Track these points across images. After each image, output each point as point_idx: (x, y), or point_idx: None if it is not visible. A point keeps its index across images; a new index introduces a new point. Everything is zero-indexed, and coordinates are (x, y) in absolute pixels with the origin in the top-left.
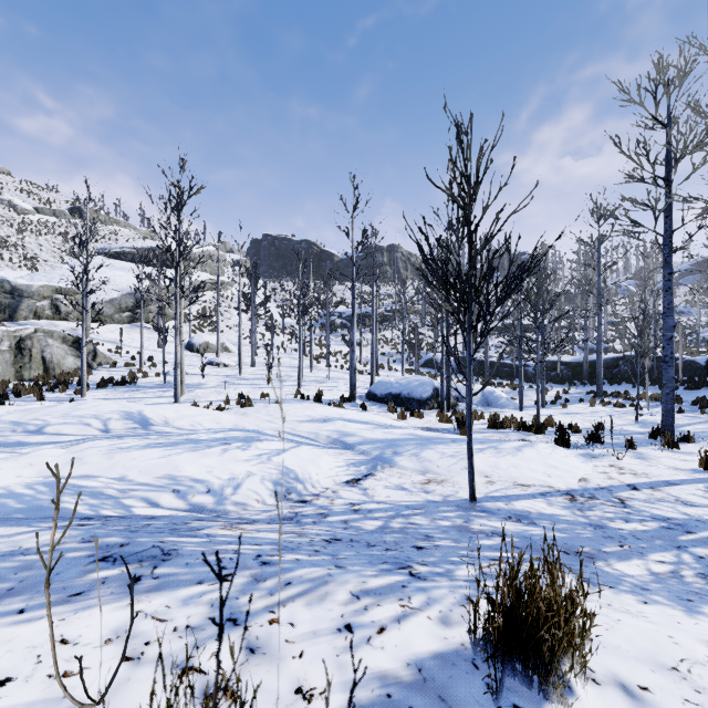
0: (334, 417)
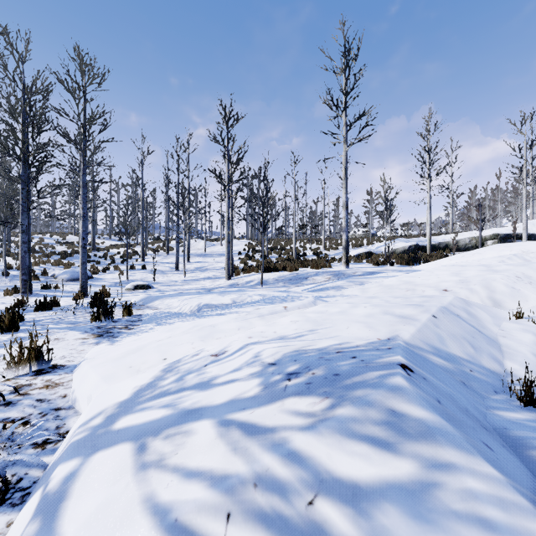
0: (276, 300)
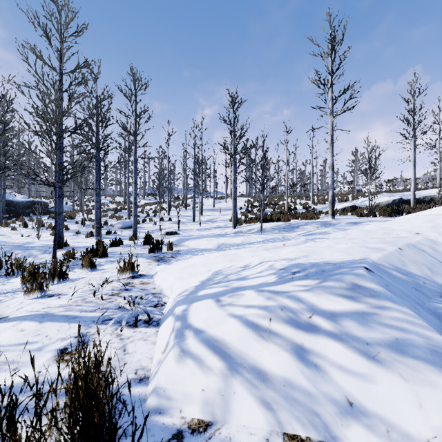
0: (276, 240)
